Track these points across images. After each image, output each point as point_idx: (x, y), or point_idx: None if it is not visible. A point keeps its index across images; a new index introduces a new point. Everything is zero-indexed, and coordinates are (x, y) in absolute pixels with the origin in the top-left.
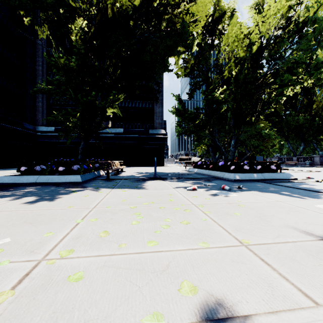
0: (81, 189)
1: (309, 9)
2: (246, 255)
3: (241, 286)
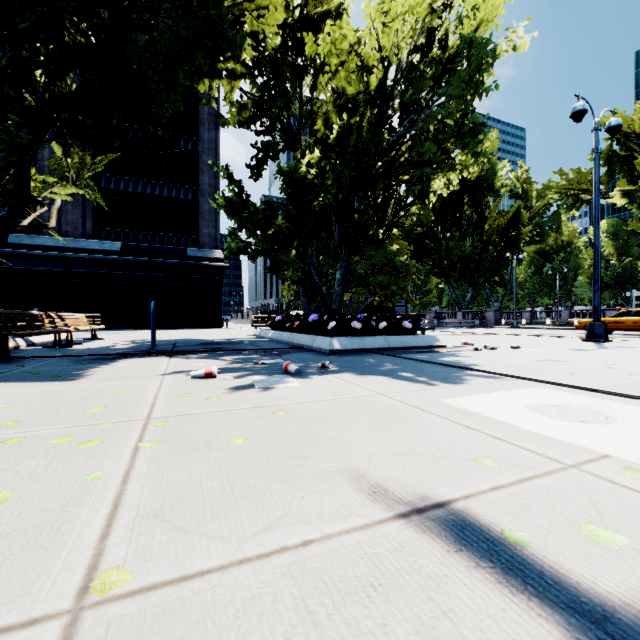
0: None
1: (463, 23)
2: None
3: None
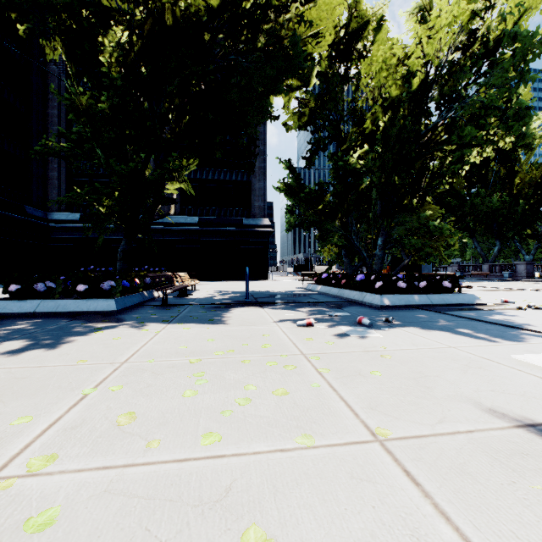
0: (113, 324)
1: (505, 17)
2: (379, 463)
3: (360, 537)
